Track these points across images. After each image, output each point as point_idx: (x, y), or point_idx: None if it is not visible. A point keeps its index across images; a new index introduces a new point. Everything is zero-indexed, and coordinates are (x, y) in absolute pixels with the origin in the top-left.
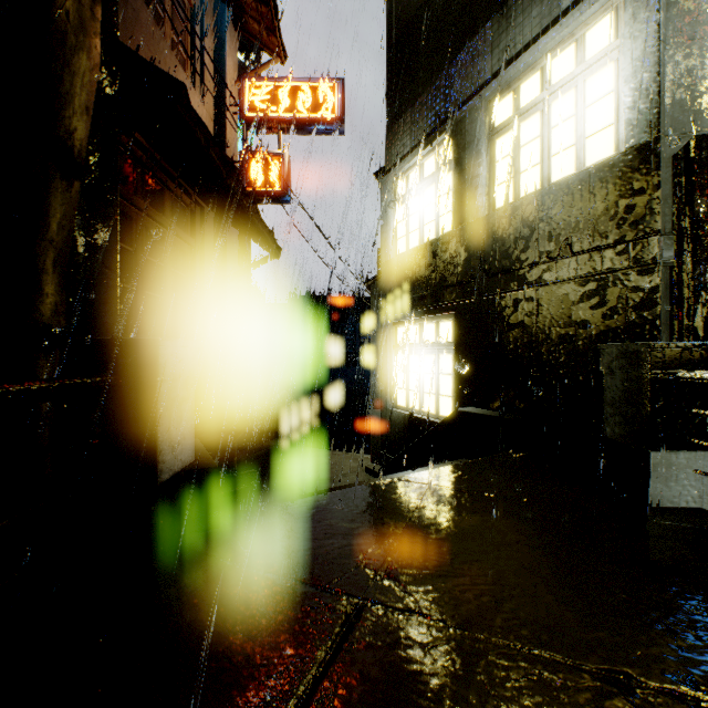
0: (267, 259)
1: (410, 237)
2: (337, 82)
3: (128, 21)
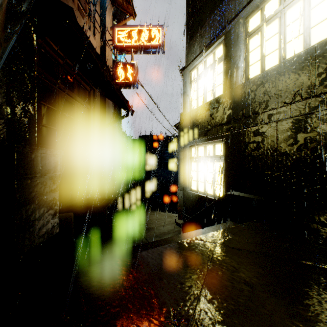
0: (126, 115)
1: (199, 100)
2: (161, 27)
3: None
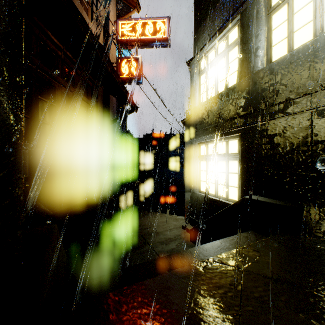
0: (129, 112)
1: (209, 91)
2: (166, 18)
3: None
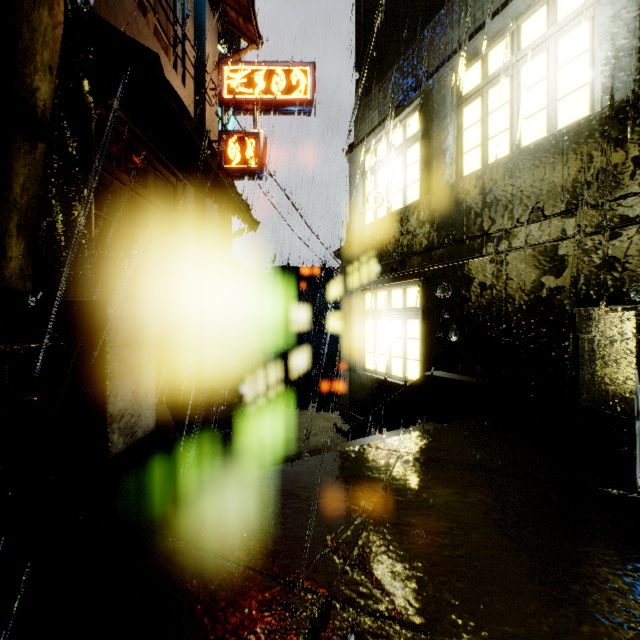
0: (243, 231)
1: (378, 207)
2: (309, 65)
3: (111, 5)
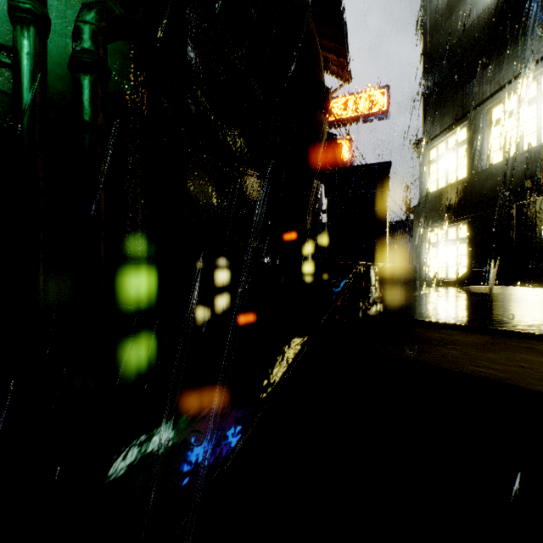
0: None
1: (439, 181)
2: (385, 88)
3: None
